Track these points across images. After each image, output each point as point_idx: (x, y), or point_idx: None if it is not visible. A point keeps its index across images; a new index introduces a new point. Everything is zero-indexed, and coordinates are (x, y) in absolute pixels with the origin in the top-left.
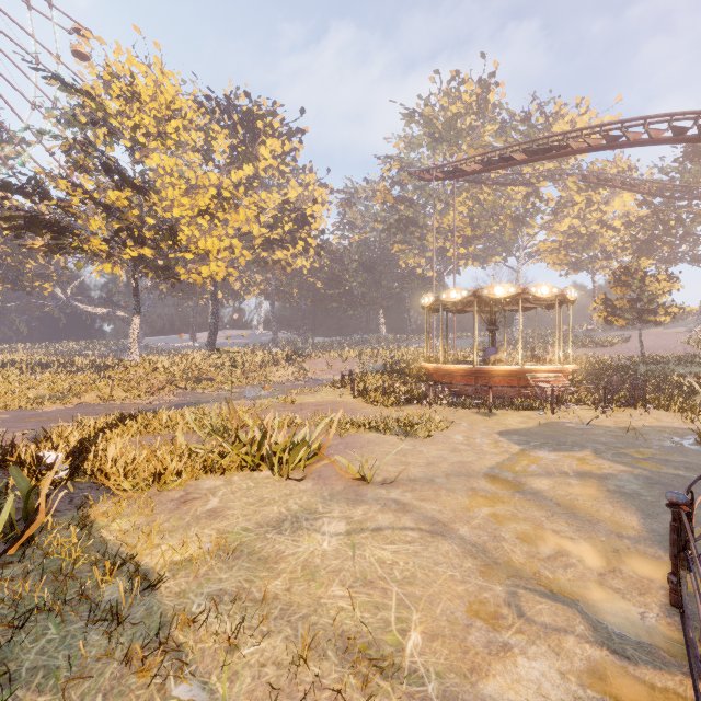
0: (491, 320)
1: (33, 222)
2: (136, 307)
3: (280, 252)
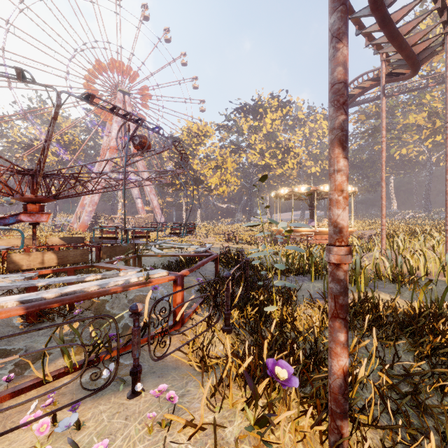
0: (310, 204)
1: (165, 184)
2: (198, 206)
3: (279, 170)
